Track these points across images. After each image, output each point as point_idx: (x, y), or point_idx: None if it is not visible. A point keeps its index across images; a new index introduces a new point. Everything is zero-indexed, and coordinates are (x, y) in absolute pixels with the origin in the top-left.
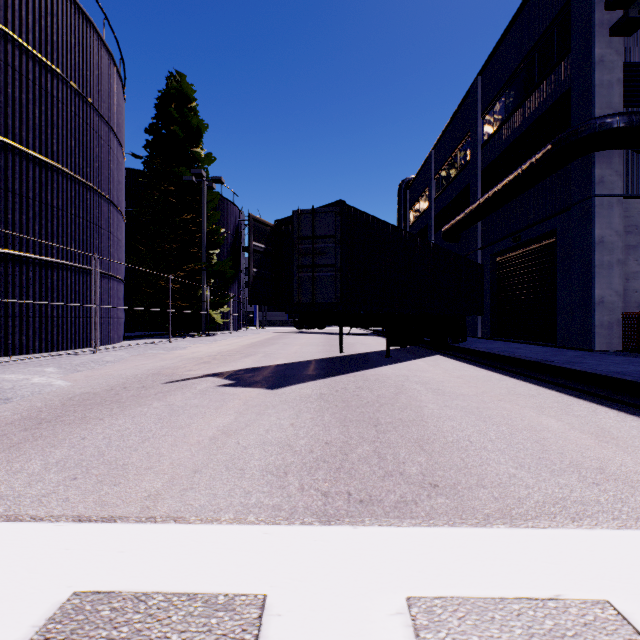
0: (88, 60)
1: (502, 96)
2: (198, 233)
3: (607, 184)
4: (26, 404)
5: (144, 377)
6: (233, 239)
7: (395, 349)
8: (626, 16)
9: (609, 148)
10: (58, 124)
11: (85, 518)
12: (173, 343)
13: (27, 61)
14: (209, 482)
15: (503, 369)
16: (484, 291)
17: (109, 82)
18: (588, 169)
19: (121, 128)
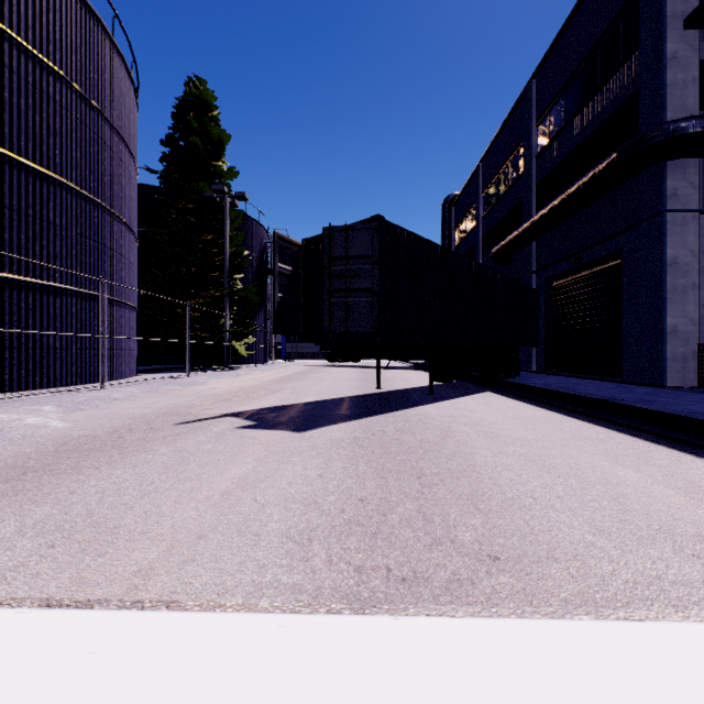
0: (96, 62)
1: (559, 100)
2: (220, 256)
3: (681, 197)
4: (14, 449)
5: (154, 417)
6: (259, 262)
7: (439, 385)
8: (703, 5)
9: (684, 156)
10: (61, 133)
11: (55, 602)
12: (191, 378)
13: (26, 62)
14: (215, 552)
15: (564, 408)
16: (539, 320)
17: (120, 87)
18: (659, 181)
19: (133, 138)
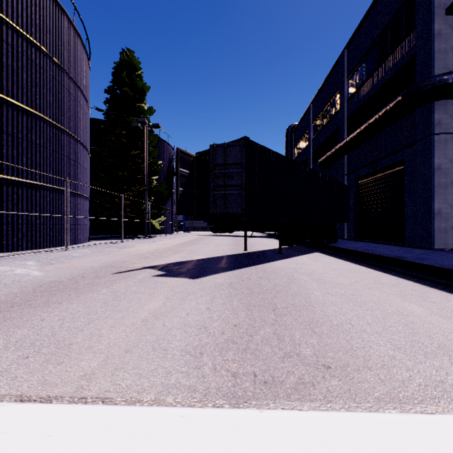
0: (62, 38)
1: (363, 63)
2: (142, 164)
3: (443, 125)
4: (6, 290)
5: (99, 269)
6: (168, 169)
7: (285, 248)
8: None
9: (445, 98)
10: (40, 84)
11: (26, 398)
12: (124, 243)
13: (17, 38)
14: (137, 362)
15: (367, 263)
16: (349, 205)
17: (78, 55)
18: (429, 114)
19: (87, 88)
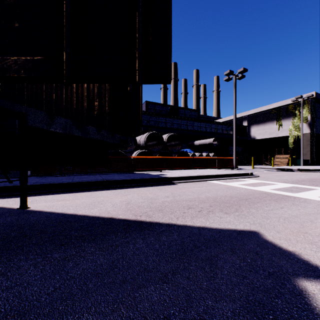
0: None
1: None
2: None
3: None
4: None
5: None
6: None
7: None
8: None
9: None
10: None
11: None
12: None
13: None
14: None
15: (92, 189)
16: None
17: None
18: None
19: None
